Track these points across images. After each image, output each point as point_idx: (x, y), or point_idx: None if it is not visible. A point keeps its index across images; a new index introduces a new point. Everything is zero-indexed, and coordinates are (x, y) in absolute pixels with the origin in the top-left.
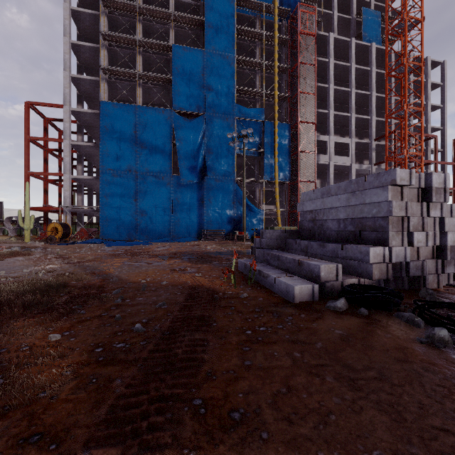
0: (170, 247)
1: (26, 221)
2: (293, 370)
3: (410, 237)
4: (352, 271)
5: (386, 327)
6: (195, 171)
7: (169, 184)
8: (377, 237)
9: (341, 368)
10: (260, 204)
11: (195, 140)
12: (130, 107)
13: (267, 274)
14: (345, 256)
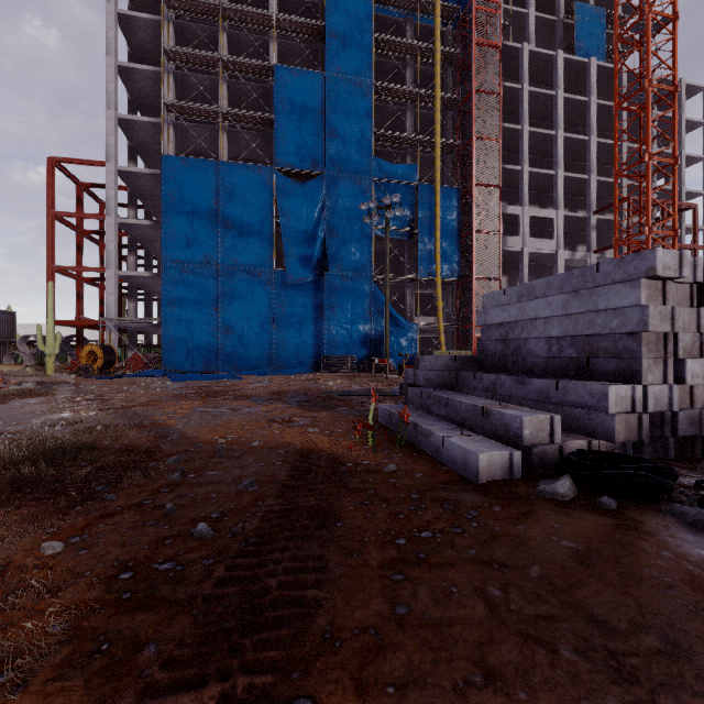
0: (270, 382)
1: (49, 342)
2: (492, 628)
3: (679, 369)
4: (576, 426)
5: (656, 535)
6: (310, 264)
7: (269, 284)
8: (620, 368)
9: (586, 626)
10: (412, 315)
11: (310, 215)
12: (208, 164)
13: (429, 430)
14: (563, 400)
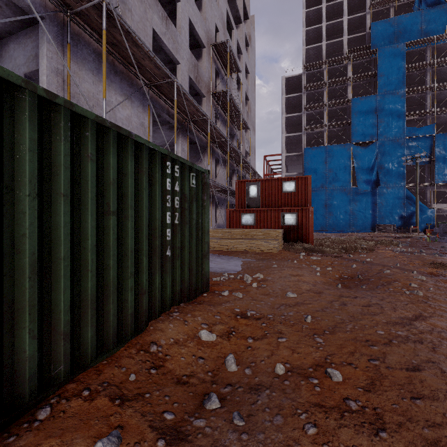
0: (362, 234)
1: None
2: None
3: None
4: None
5: None
6: (370, 183)
7: (349, 194)
8: None
9: None
10: (430, 203)
11: (370, 161)
12: (322, 148)
13: (444, 238)
14: None
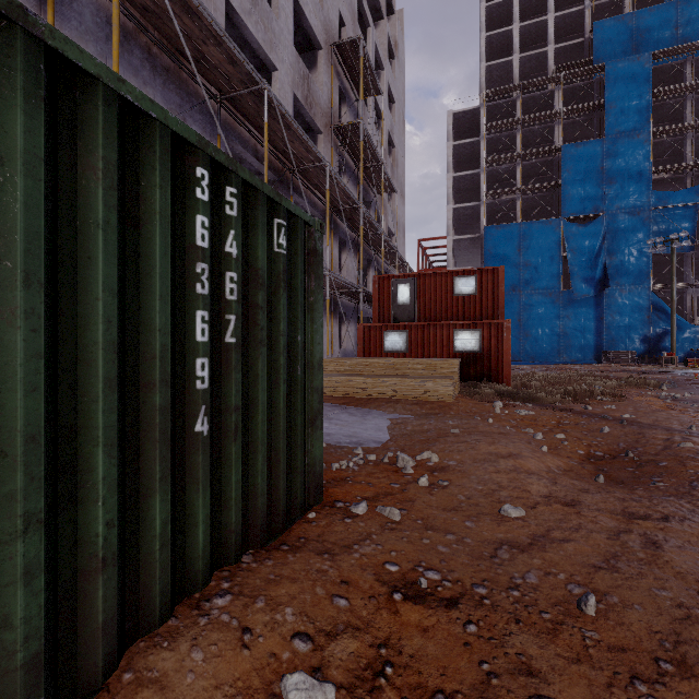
0: (581, 367)
1: None
2: None
3: None
4: None
5: None
6: (592, 283)
7: (558, 301)
8: None
9: None
10: (693, 316)
11: (592, 247)
12: (514, 226)
13: None
14: None
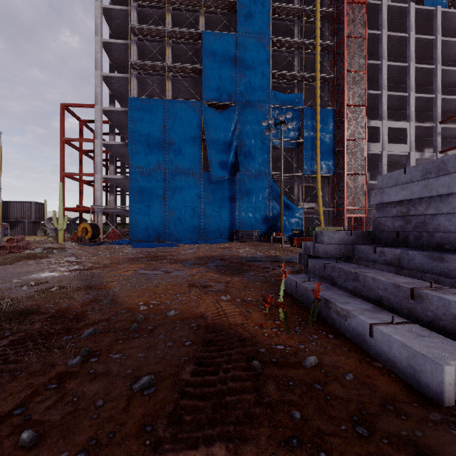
0: (198, 249)
1: (60, 221)
2: None
3: None
4: None
5: None
6: (227, 167)
7: (199, 181)
8: None
9: None
10: (299, 201)
11: (227, 133)
12: (159, 102)
13: (347, 311)
14: None
